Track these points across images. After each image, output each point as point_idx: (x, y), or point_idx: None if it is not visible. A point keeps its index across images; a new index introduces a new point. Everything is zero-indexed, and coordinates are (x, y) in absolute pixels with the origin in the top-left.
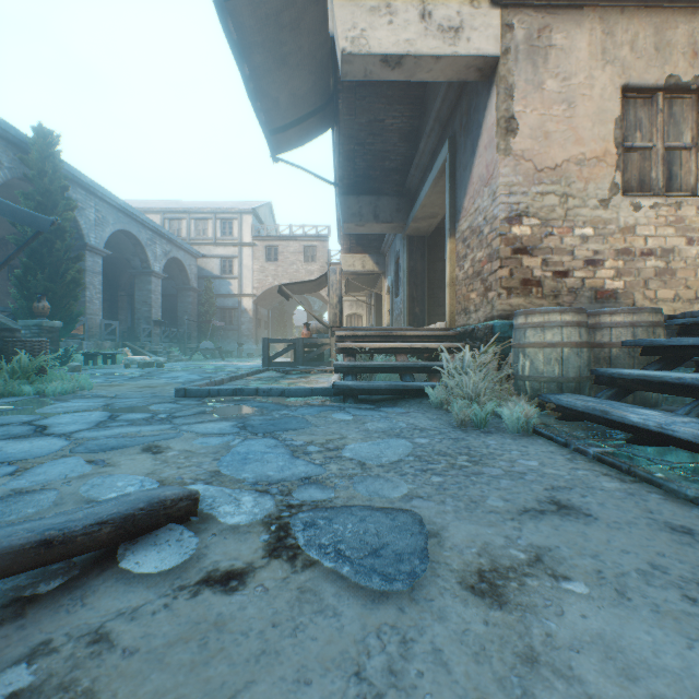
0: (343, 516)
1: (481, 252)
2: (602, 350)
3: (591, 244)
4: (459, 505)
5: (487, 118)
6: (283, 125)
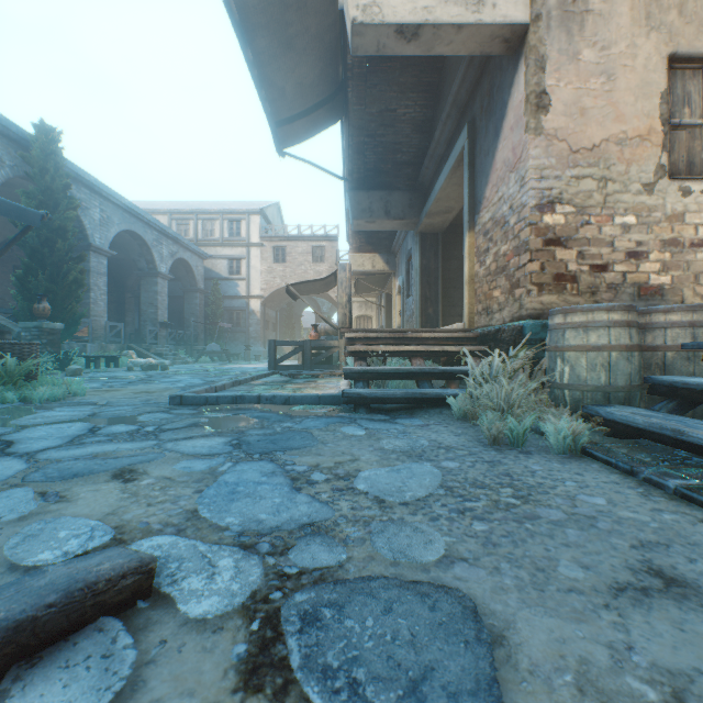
0: (359, 600)
1: (506, 245)
2: (654, 354)
3: (633, 234)
4: (521, 575)
5: (514, 95)
6: (289, 116)
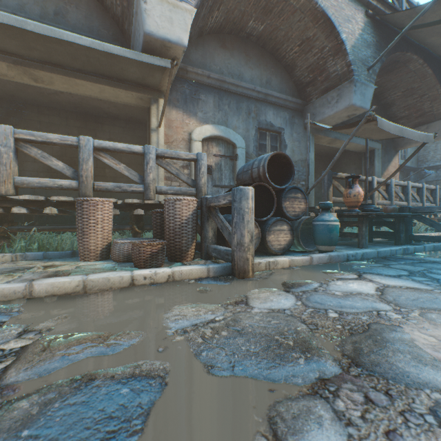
0: None
1: None
2: None
3: None
4: None
5: (394, 160)
6: None
